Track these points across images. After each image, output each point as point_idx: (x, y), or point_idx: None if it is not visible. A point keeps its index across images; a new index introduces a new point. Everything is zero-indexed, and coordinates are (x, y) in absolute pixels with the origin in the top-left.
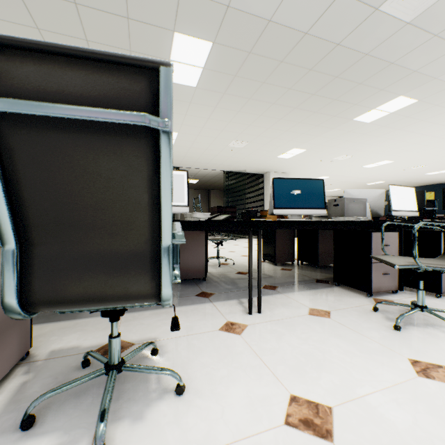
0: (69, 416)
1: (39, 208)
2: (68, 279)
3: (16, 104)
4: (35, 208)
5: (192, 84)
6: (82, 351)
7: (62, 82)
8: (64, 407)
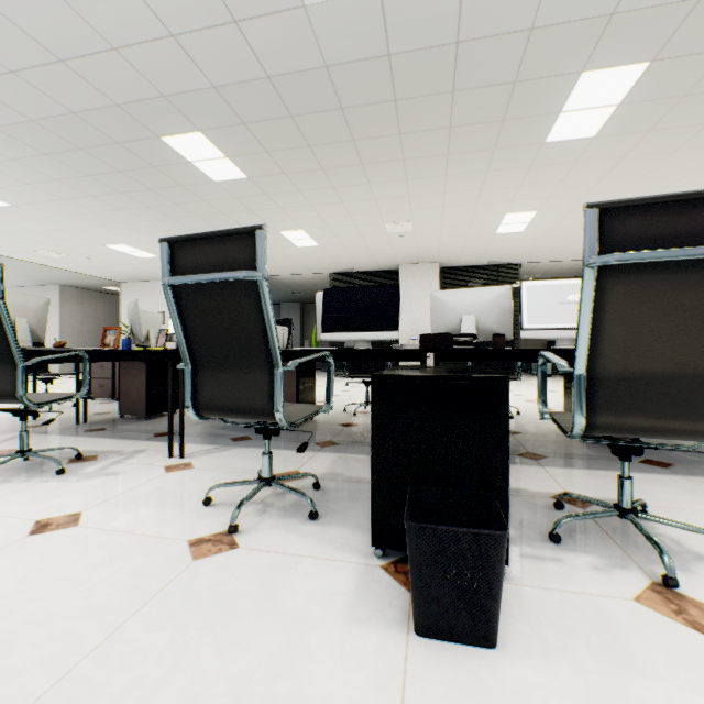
0: (589, 545)
1: (611, 340)
2: (628, 405)
3: (636, 256)
4: (607, 340)
5: (588, 134)
6: (535, 494)
7: (659, 226)
8: (575, 537)
